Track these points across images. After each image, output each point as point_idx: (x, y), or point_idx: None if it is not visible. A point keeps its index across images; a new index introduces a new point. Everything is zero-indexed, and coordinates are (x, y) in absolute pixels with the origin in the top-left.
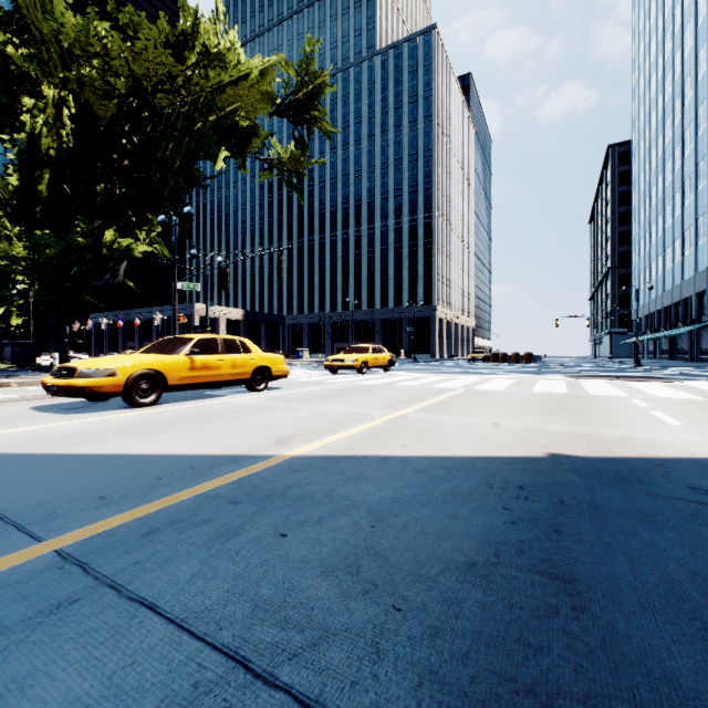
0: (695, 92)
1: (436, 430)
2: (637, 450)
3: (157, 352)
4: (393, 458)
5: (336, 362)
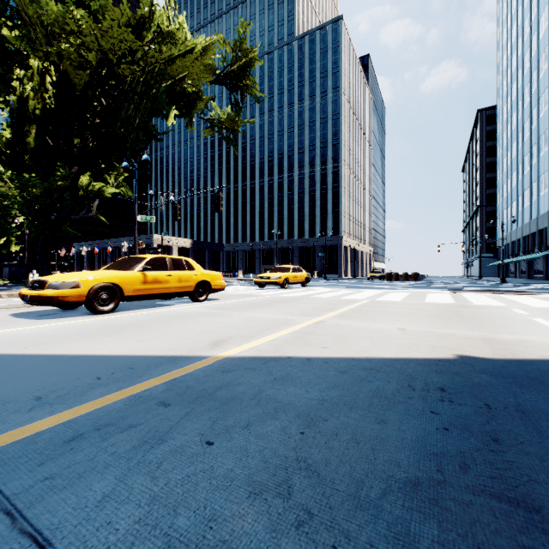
0: (548, 65)
1: (351, 334)
2: (537, 353)
3: (116, 269)
4: (316, 359)
5: (264, 279)
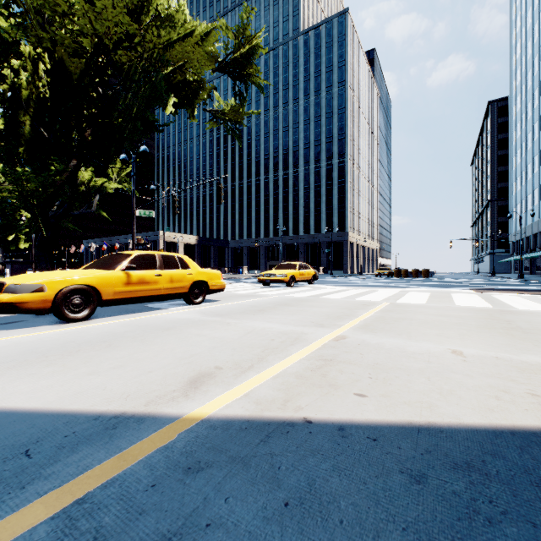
0: None
1: (390, 363)
2: None
3: (96, 267)
4: (354, 430)
5: (268, 277)
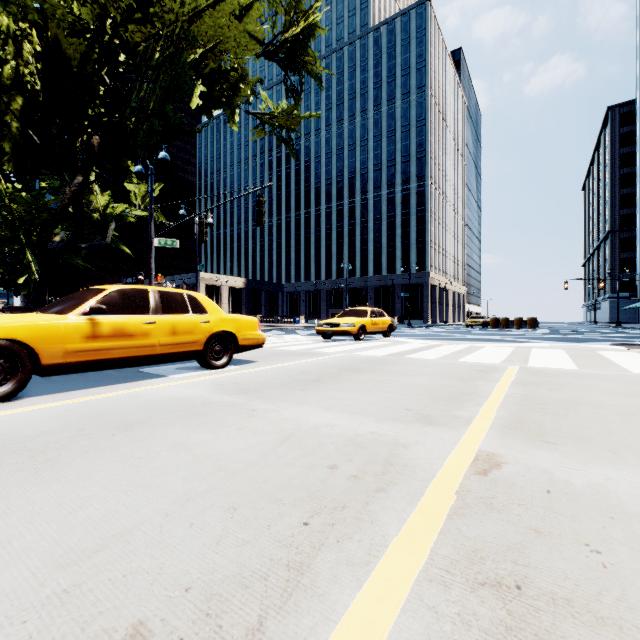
0: None
1: None
2: None
3: (46, 310)
4: None
5: (330, 327)
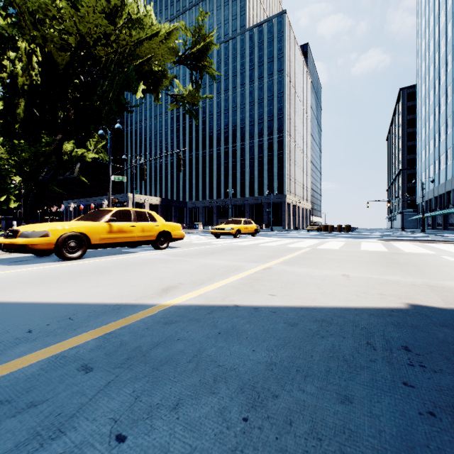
0: None
1: (297, 280)
2: None
3: (85, 220)
4: (263, 308)
5: (219, 230)
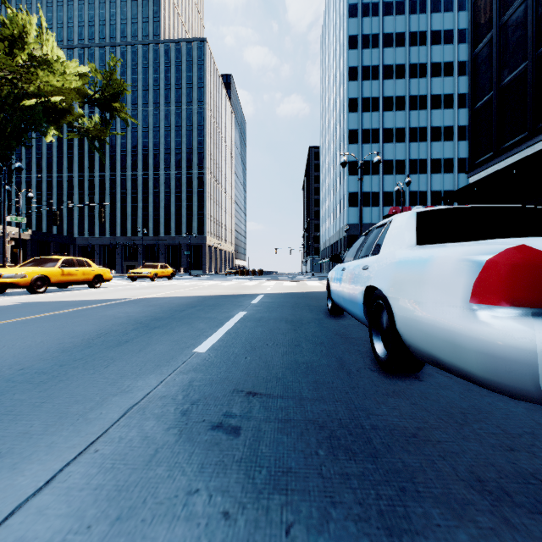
0: (340, 134)
1: (189, 293)
2: (244, 293)
3: (38, 266)
4: (173, 297)
5: (137, 274)
